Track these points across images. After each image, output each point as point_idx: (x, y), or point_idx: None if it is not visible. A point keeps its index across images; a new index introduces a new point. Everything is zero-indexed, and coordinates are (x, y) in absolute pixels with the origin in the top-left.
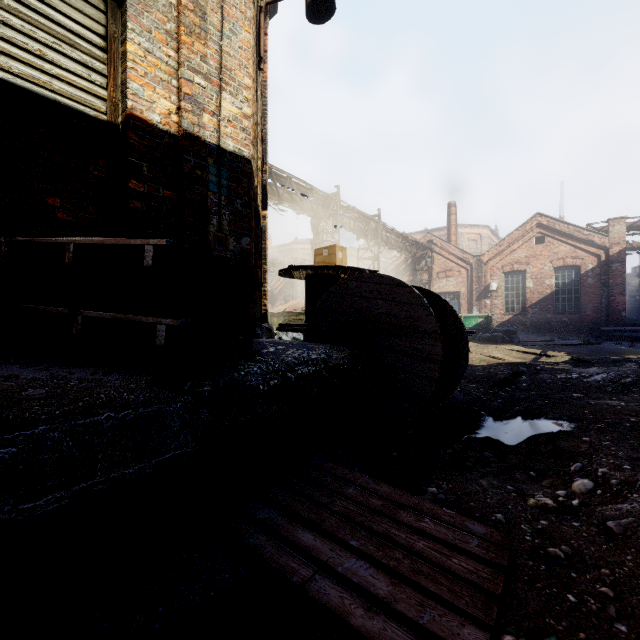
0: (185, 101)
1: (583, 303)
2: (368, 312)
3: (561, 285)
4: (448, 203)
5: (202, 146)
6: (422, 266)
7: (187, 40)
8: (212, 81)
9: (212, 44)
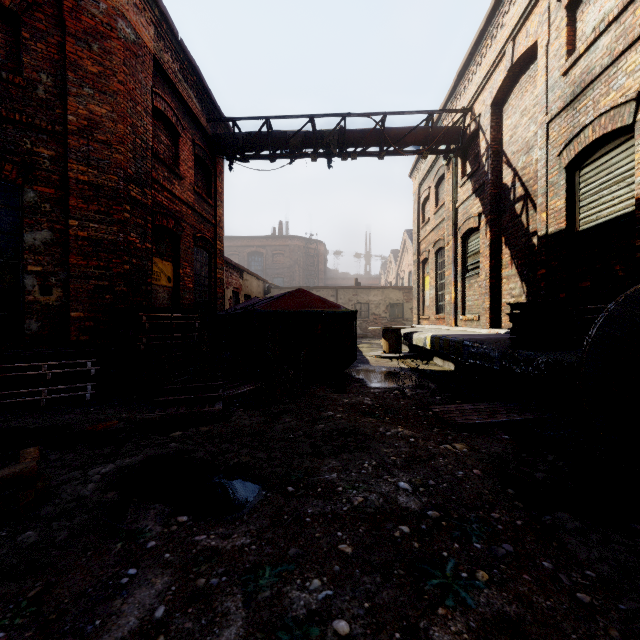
0: None
1: None
2: None
3: None
4: None
5: None
6: None
7: None
8: None
9: None
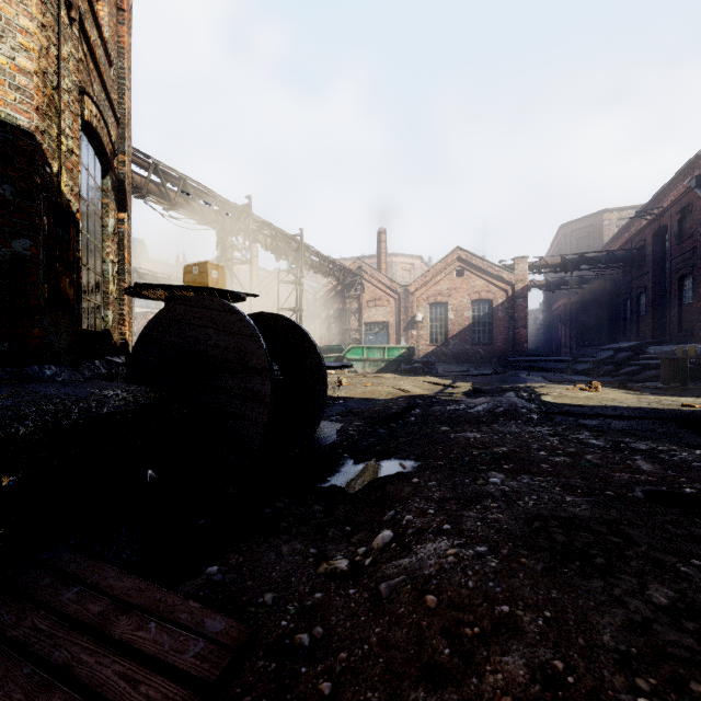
0: None
1: (495, 335)
2: (197, 344)
3: (477, 317)
4: (379, 229)
5: None
6: (352, 294)
7: None
8: None
9: None
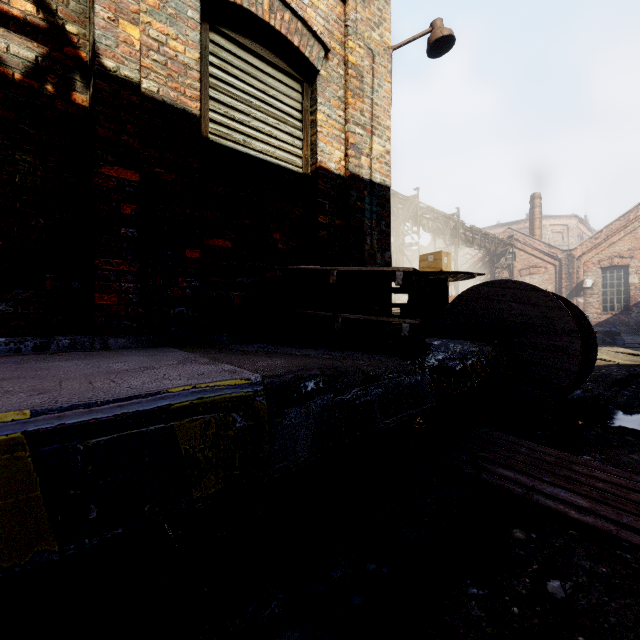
0: (351, 149)
1: None
2: (501, 313)
3: None
4: (531, 195)
5: (360, 182)
6: (502, 263)
7: (352, 101)
8: (366, 129)
9: (366, 99)
